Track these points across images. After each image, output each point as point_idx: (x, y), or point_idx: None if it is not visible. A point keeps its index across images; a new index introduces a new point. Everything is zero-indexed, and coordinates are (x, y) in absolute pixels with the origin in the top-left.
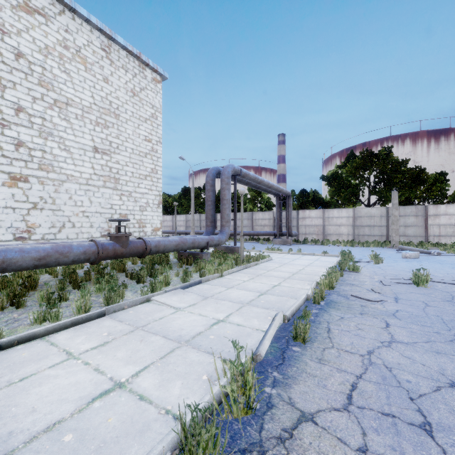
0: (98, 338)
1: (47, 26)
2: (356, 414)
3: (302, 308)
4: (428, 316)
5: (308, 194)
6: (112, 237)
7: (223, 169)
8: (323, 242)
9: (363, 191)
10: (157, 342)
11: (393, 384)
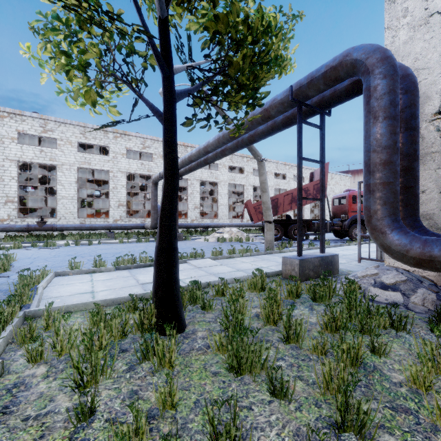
0: None
1: (333, 180)
2: None
3: None
4: None
5: None
6: None
7: None
8: None
9: None
10: None
11: None
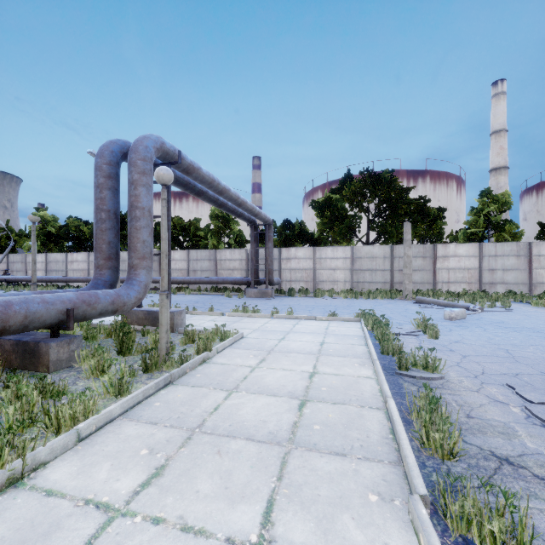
0: None
1: None
2: None
3: None
4: None
5: (293, 226)
6: None
7: (134, 140)
8: (317, 293)
9: (360, 226)
10: None
11: None
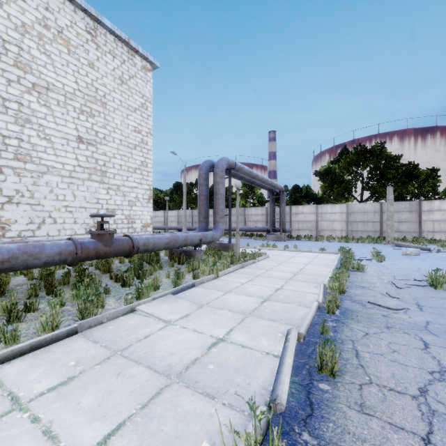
0: (61, 371)
1: (24, 2)
2: None
3: (316, 320)
4: None
5: (300, 190)
6: (94, 235)
7: (217, 162)
8: (317, 238)
9: (356, 187)
10: (139, 376)
11: None
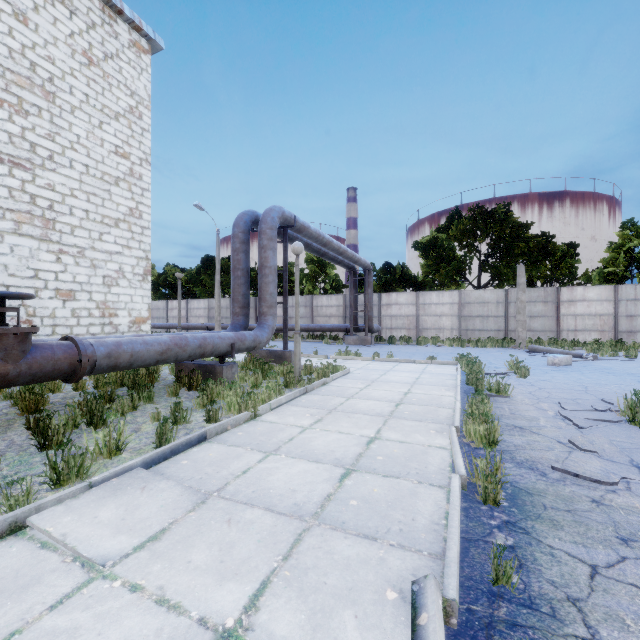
0: None
1: None
2: None
3: (465, 529)
4: None
5: (394, 270)
6: None
7: (264, 213)
8: (419, 341)
9: (470, 267)
10: None
11: None
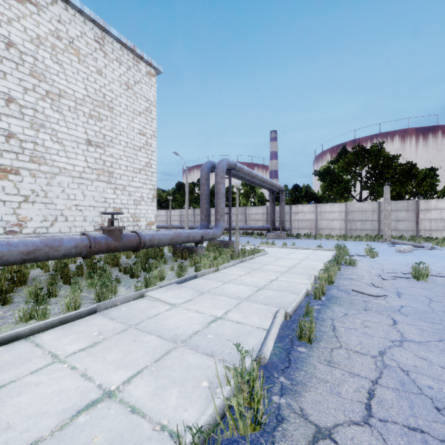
0: (87, 338)
1: (39, 16)
2: (379, 428)
3: (303, 304)
4: (435, 311)
5: (300, 189)
6: (105, 231)
7: (218, 163)
8: (316, 237)
9: (355, 186)
10: (151, 342)
11: (414, 390)
